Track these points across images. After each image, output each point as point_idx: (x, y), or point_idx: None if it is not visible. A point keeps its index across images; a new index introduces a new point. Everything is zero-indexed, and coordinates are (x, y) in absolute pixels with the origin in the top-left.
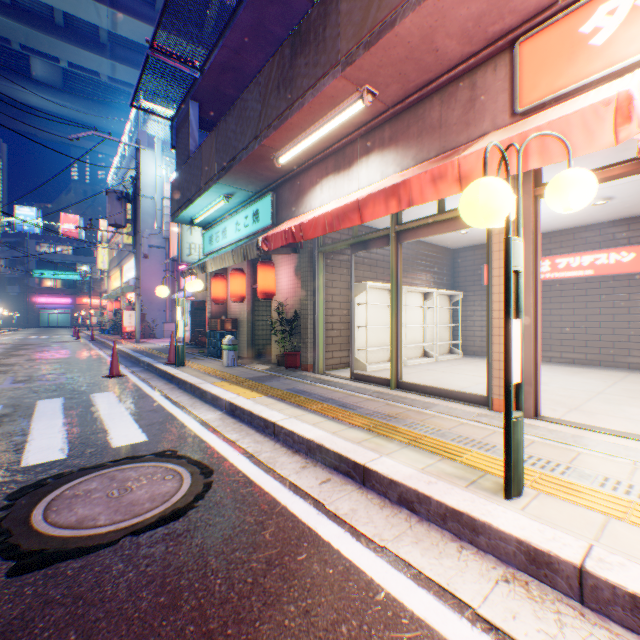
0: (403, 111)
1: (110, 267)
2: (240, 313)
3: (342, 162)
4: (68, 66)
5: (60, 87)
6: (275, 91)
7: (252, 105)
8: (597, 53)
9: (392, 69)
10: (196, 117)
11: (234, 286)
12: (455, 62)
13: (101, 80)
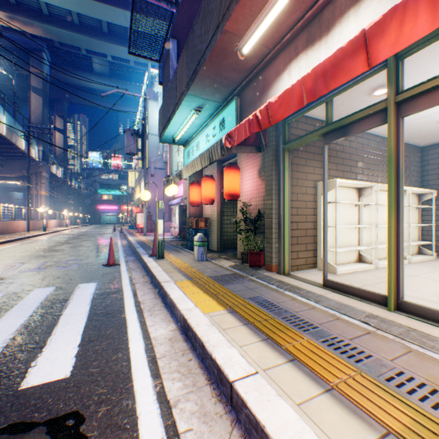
0: None
1: (135, 185)
2: (211, 214)
3: (317, 31)
4: (111, 59)
5: (108, 74)
6: None
7: None
8: None
9: None
10: (175, 52)
11: (205, 190)
12: None
13: (130, 65)
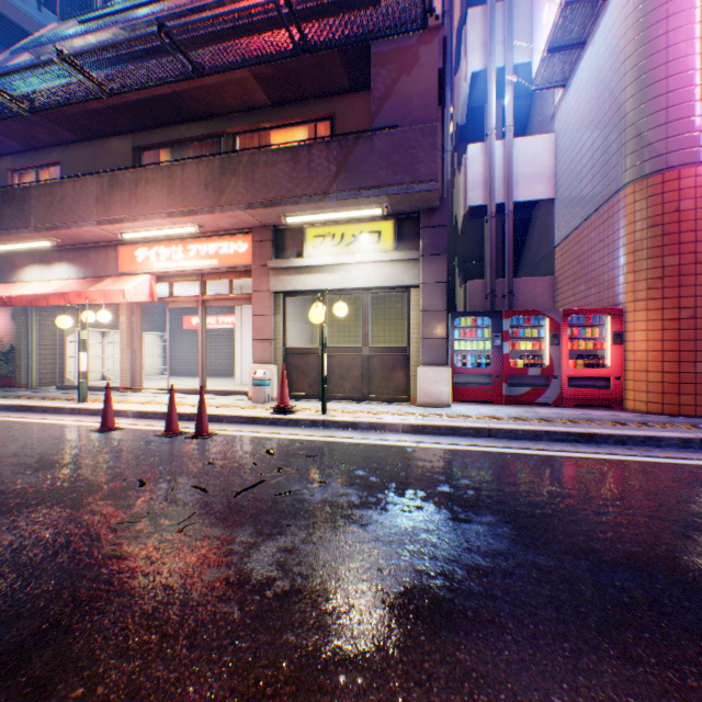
0: (81, 248)
1: None
2: None
3: (47, 260)
4: None
5: None
6: None
7: None
8: (140, 264)
9: (66, 237)
10: None
11: None
12: (99, 242)
13: None
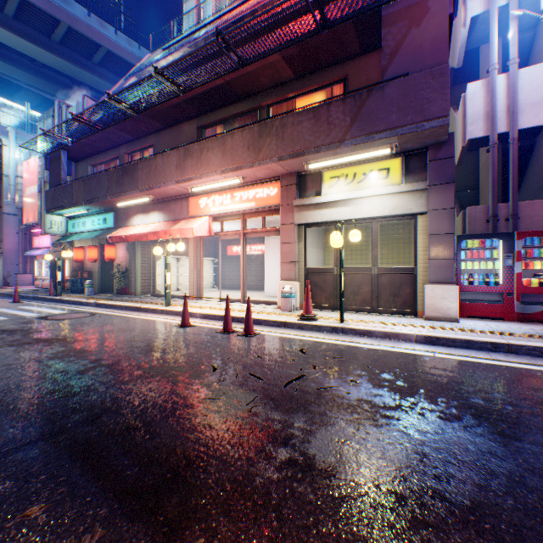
0: (165, 201)
1: None
2: (94, 268)
3: (146, 210)
4: None
5: None
6: (116, 183)
7: (105, 182)
8: (202, 209)
9: (157, 194)
10: (66, 159)
11: (91, 254)
12: (177, 195)
13: None
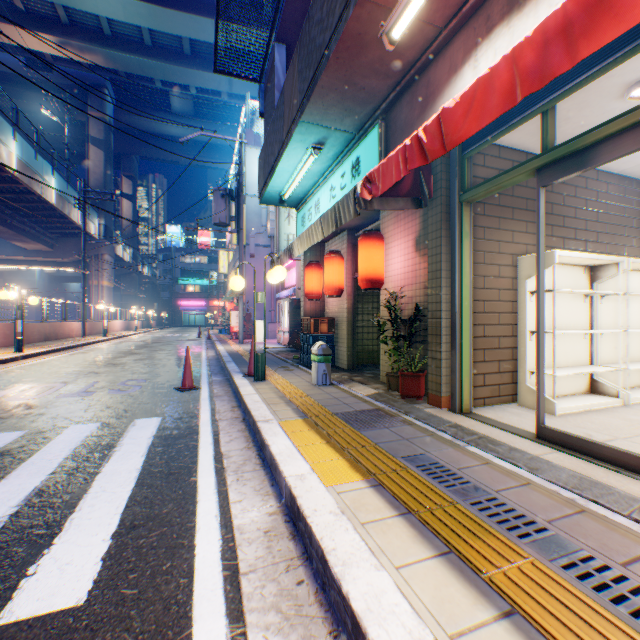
0: None
1: (228, 271)
2: (338, 311)
3: None
4: (196, 93)
5: (192, 115)
6: None
7: None
8: None
9: None
10: (282, 63)
11: (328, 275)
12: None
13: (222, 99)
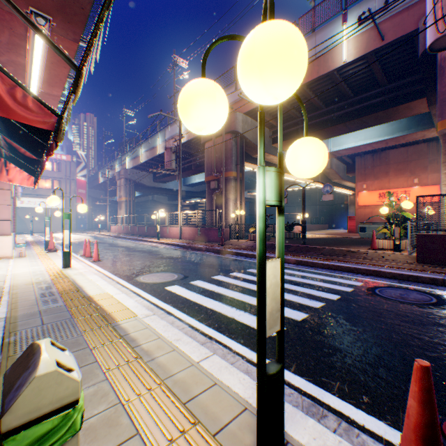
0: None
1: None
2: None
3: None
4: None
5: None
6: None
7: None
8: None
9: None
10: None
11: None
12: None
13: None
